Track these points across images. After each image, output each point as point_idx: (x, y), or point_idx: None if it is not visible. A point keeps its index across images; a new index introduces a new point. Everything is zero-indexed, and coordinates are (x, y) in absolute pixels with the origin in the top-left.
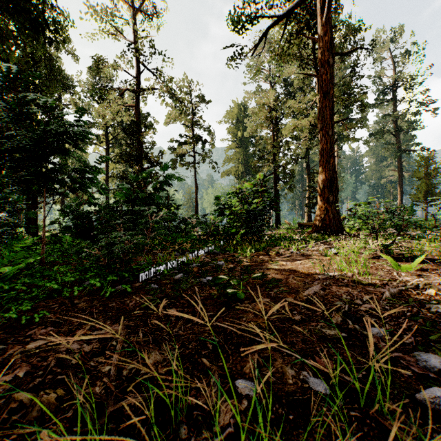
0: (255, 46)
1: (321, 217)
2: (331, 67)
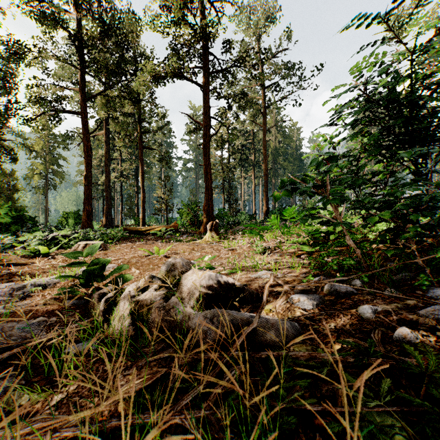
0: (79, 144)
1: (104, 223)
2: (109, 167)
